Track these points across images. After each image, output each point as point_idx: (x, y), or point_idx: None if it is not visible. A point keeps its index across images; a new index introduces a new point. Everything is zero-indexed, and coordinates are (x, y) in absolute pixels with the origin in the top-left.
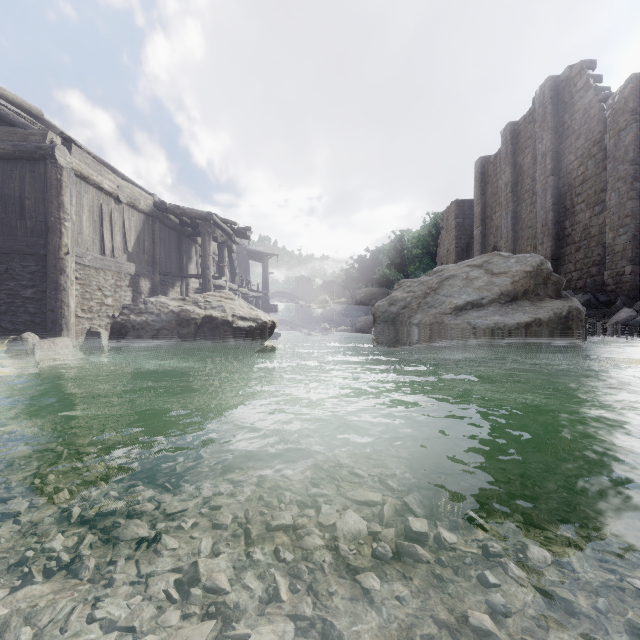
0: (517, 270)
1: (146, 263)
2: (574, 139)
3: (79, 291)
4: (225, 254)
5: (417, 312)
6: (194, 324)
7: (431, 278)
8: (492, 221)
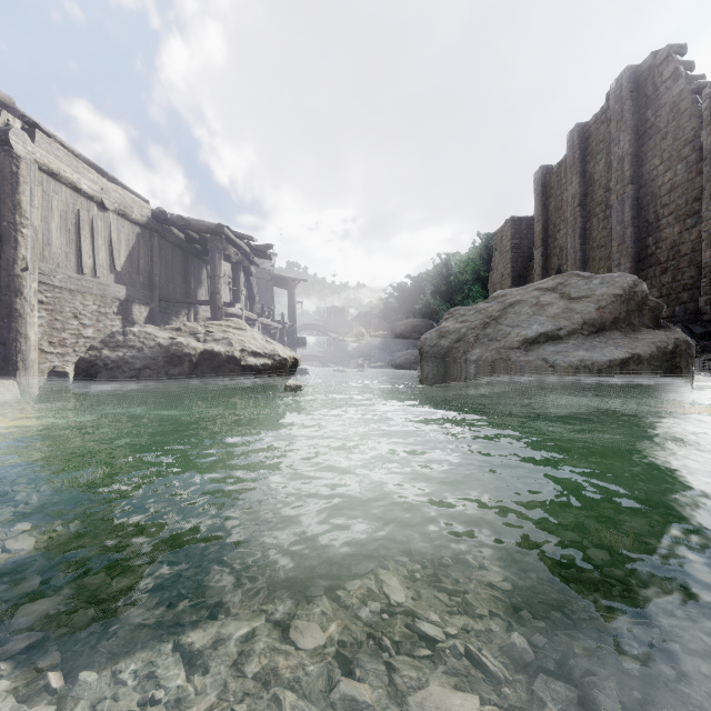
0: (603, 293)
1: (141, 286)
2: (659, 139)
3: (45, 319)
4: (241, 276)
5: (475, 346)
6: (188, 362)
7: (490, 305)
8: (555, 240)
